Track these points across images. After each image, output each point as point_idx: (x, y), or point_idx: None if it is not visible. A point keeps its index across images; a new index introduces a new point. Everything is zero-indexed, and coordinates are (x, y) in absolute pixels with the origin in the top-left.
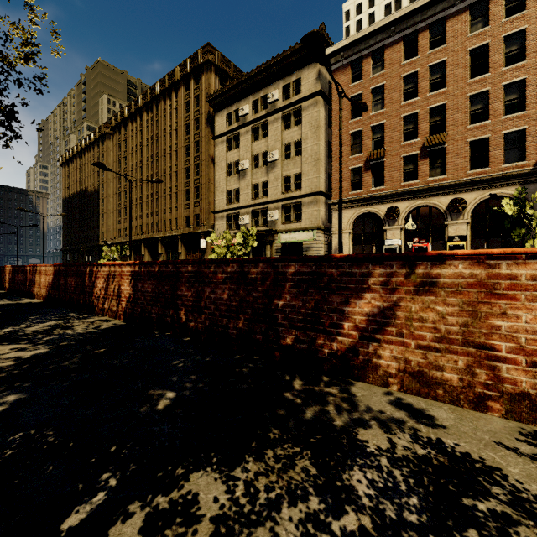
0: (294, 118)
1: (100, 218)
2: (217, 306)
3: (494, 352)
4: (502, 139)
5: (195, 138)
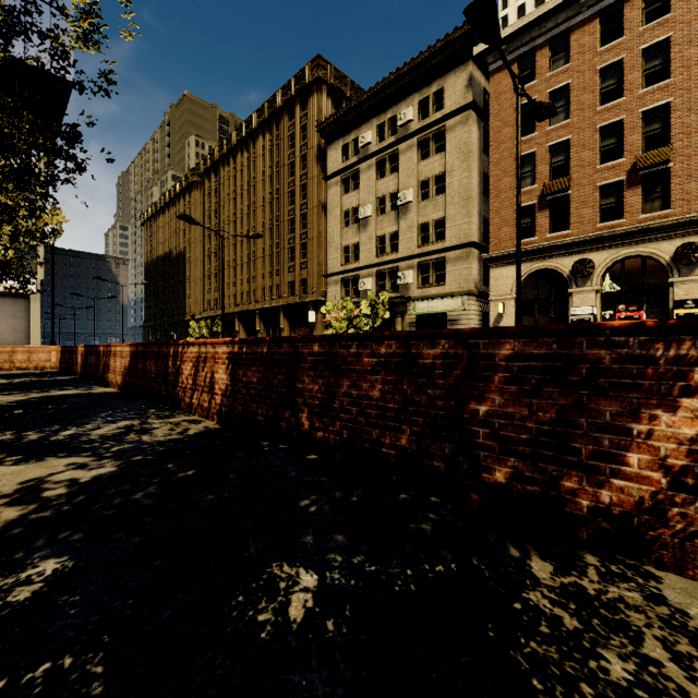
0: (434, 144)
1: (186, 287)
2: (362, 409)
3: None
4: None
5: (302, 180)
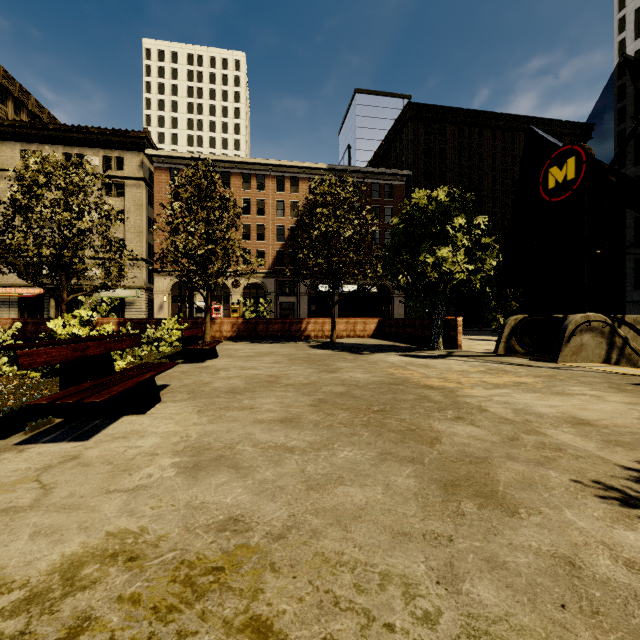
0: (116, 189)
1: None
2: None
3: (223, 331)
4: (256, 253)
5: None
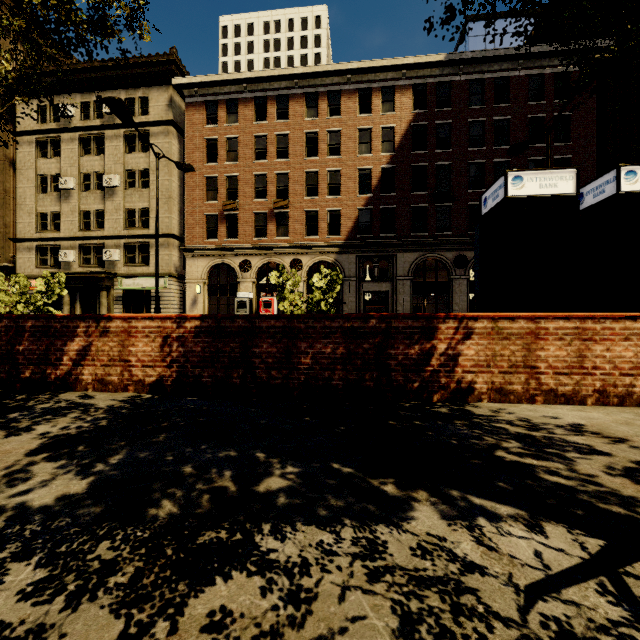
0: (140, 142)
1: None
2: None
3: (131, 363)
4: (326, 215)
5: None
